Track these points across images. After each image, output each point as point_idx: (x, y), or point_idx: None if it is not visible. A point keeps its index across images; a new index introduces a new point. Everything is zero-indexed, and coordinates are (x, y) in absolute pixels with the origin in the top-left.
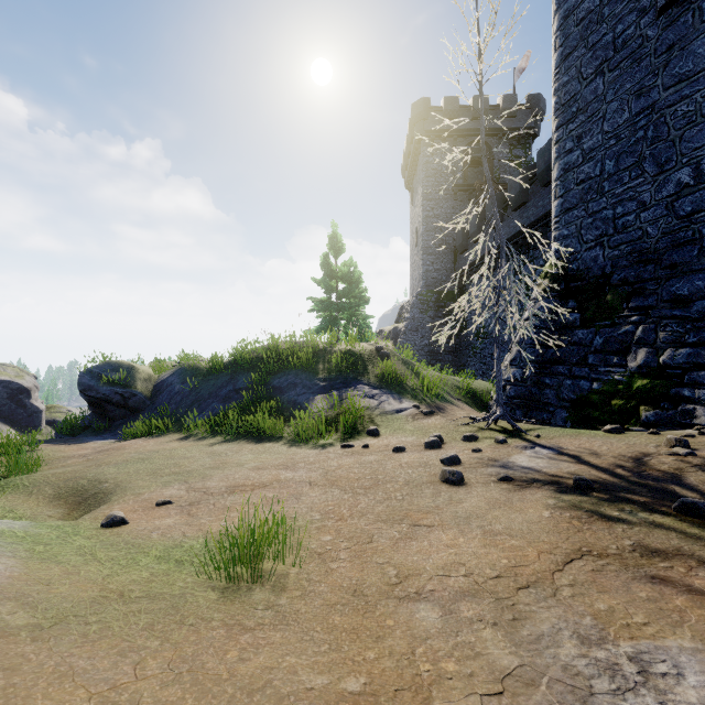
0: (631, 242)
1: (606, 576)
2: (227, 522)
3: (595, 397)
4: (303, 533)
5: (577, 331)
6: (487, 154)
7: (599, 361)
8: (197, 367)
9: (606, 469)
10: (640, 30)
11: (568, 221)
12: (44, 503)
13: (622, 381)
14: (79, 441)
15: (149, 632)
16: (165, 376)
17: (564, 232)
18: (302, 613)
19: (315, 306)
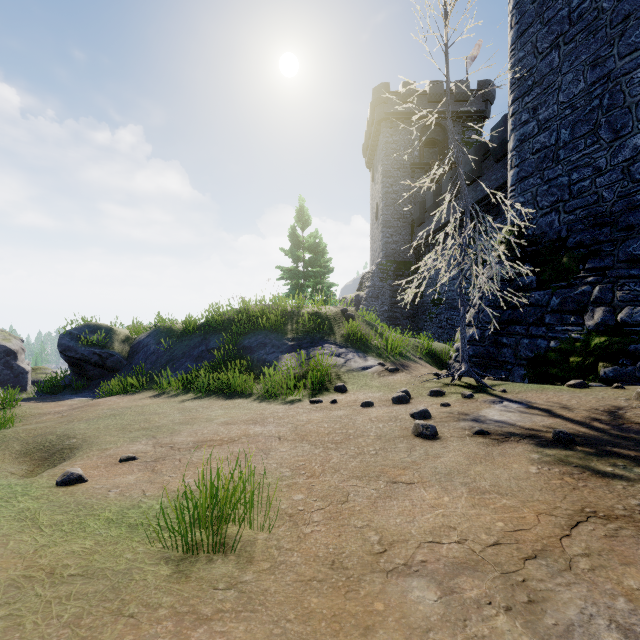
0: (587, 207)
1: (624, 543)
2: (192, 479)
3: (552, 354)
4: (272, 491)
5: (534, 292)
6: (442, 135)
7: (556, 321)
8: (172, 329)
9: (582, 423)
10: (596, 3)
11: (524, 189)
12: (10, 459)
13: (580, 339)
14: (58, 398)
15: (72, 630)
16: (142, 337)
17: (520, 200)
18: (271, 592)
19: (283, 274)
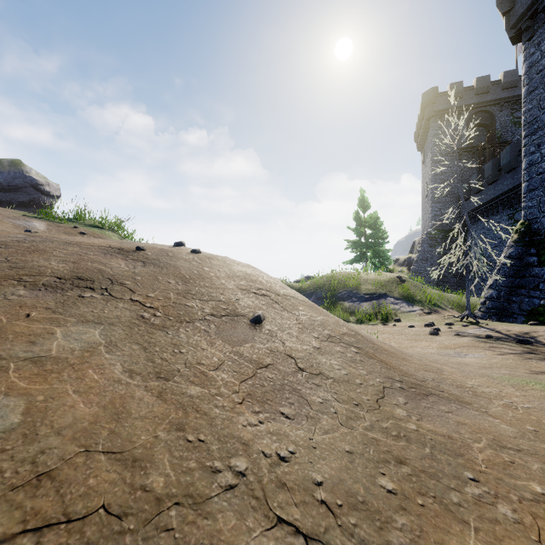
0: None
1: (472, 349)
2: None
3: (541, 309)
4: None
5: (534, 268)
6: (489, 120)
7: None
8: (292, 286)
9: (506, 334)
10: None
11: (532, 198)
12: None
13: None
14: None
15: None
16: None
17: (529, 204)
18: None
19: (351, 246)
